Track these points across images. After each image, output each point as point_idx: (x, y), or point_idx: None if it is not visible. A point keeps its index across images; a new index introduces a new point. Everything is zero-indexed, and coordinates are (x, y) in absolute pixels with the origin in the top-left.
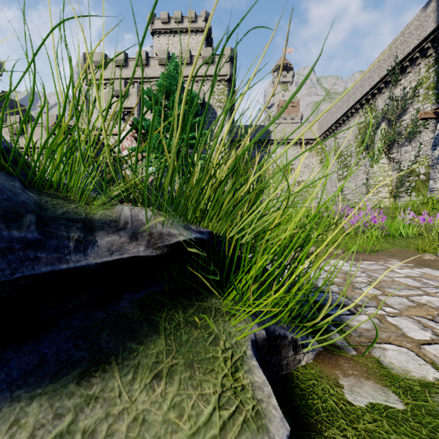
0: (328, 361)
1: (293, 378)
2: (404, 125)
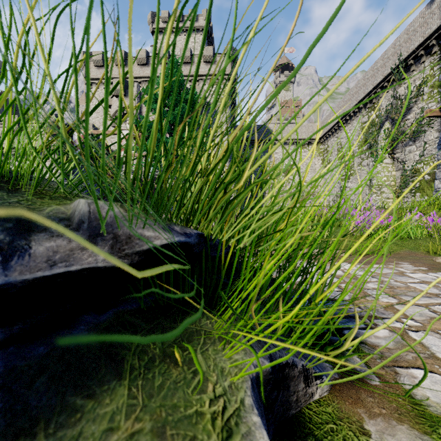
0: (346, 393)
1: (304, 420)
2: (408, 125)
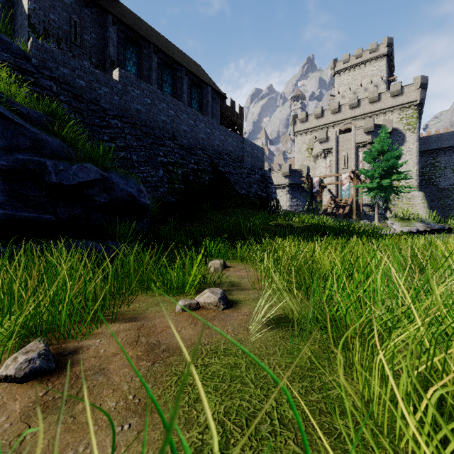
0: None
1: None
2: None
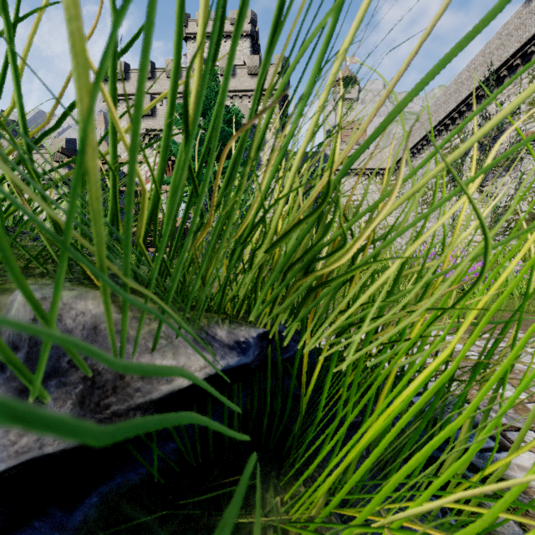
0: None
1: None
2: (500, 151)
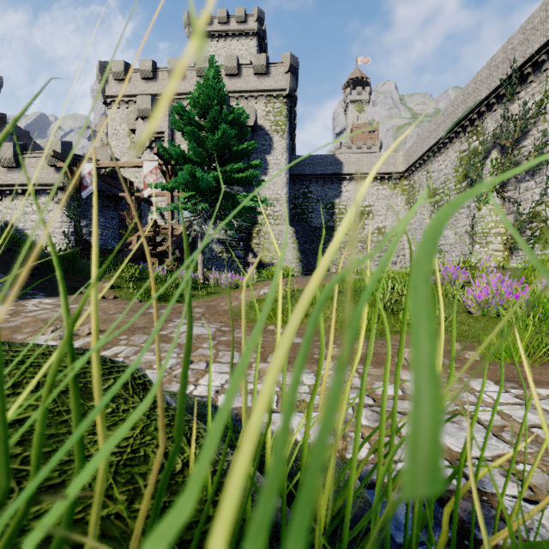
0: None
1: None
2: (524, 153)
